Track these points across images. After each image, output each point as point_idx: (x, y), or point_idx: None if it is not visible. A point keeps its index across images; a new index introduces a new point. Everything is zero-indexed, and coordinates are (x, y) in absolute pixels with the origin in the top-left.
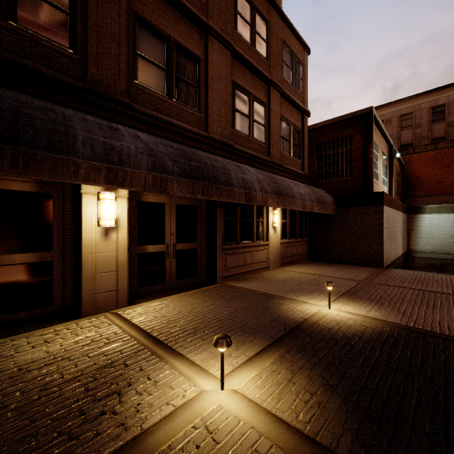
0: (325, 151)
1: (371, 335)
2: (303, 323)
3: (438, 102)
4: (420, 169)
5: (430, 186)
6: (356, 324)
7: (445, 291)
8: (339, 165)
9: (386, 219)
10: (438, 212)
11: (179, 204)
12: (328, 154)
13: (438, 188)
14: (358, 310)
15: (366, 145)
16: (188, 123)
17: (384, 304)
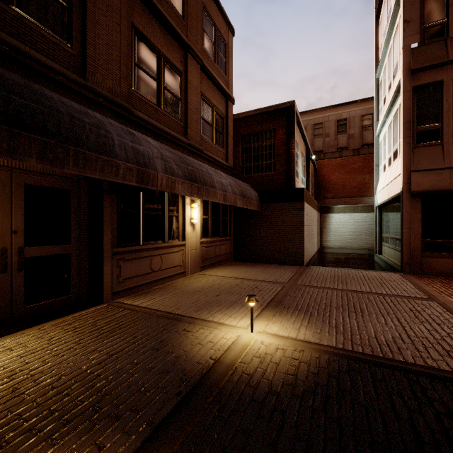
0: (249, 143)
1: (307, 378)
2: (212, 369)
3: (342, 116)
4: (329, 174)
5: (337, 189)
6: (286, 358)
7: (365, 290)
8: (263, 159)
9: (307, 216)
10: (344, 212)
11: (31, 184)
12: (253, 147)
13: (342, 191)
14: (286, 329)
15: (288, 140)
16: (45, 55)
17: (314, 315)
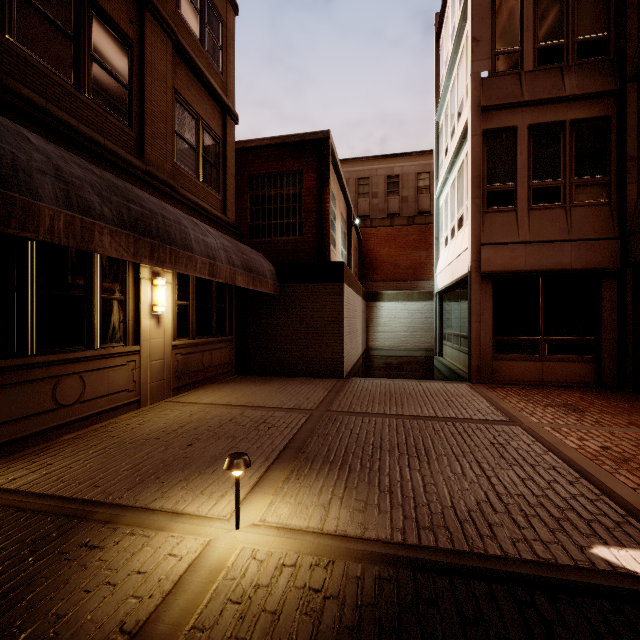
0: (263, 190)
1: None
2: None
3: (394, 171)
4: (377, 248)
5: (387, 269)
6: (298, 591)
7: (428, 414)
8: (284, 216)
9: (347, 304)
10: (396, 300)
11: None
12: (268, 195)
13: (394, 272)
14: (306, 510)
15: (321, 189)
16: None
17: (355, 471)
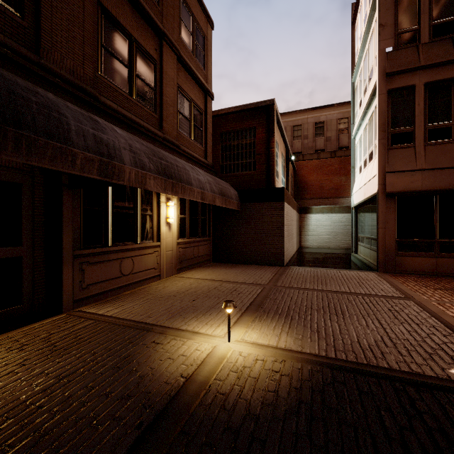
0: (229, 141)
1: (289, 395)
2: (182, 390)
3: (320, 119)
4: (307, 175)
5: (315, 190)
6: (266, 371)
7: (344, 290)
8: (243, 158)
9: (287, 216)
10: (322, 212)
11: None
12: (233, 145)
13: (320, 192)
14: (267, 336)
15: (268, 138)
16: None
17: (295, 319)
